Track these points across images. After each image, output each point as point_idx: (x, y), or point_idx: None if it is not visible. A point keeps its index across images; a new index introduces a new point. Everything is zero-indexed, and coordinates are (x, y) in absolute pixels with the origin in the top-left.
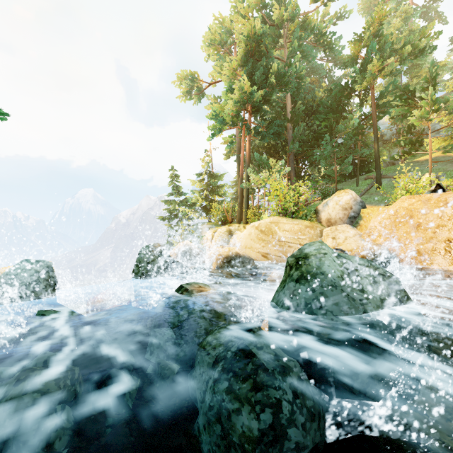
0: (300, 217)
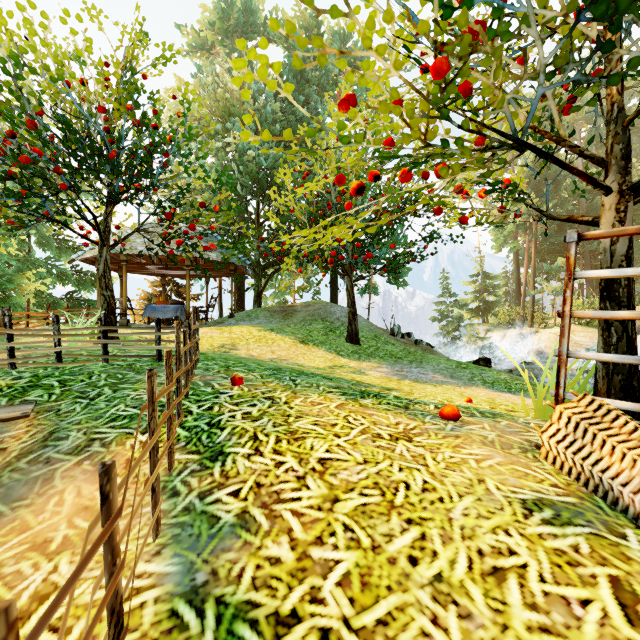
0: (595, 325)
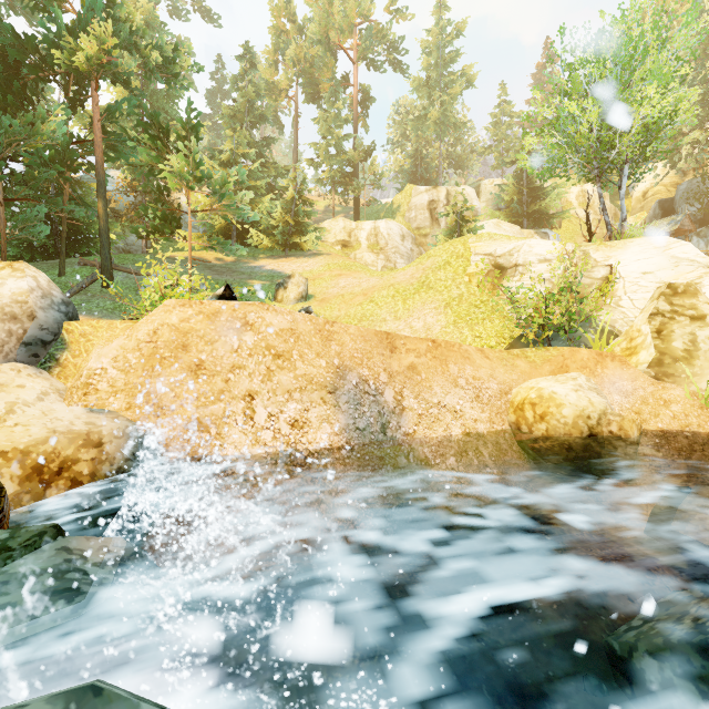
0: None
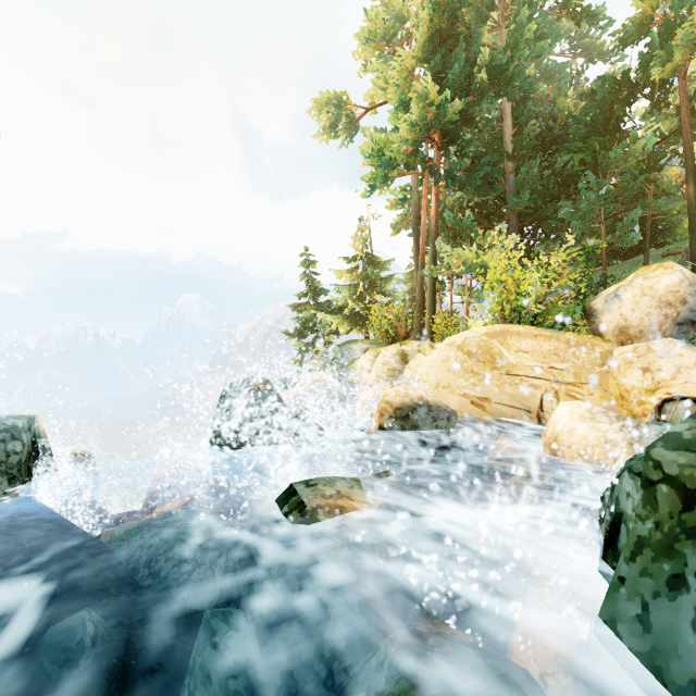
0: (549, 326)
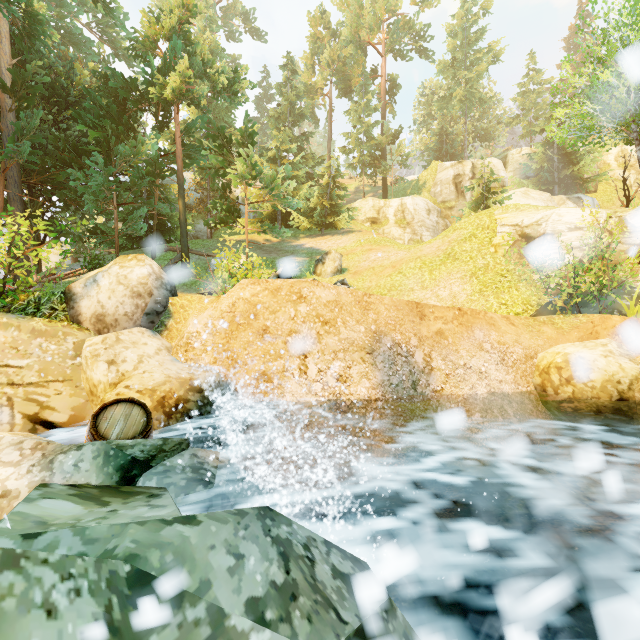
0: (20, 308)
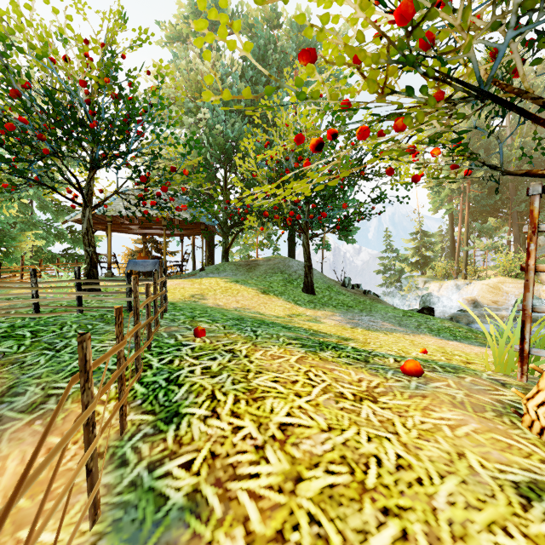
0: (523, 277)
